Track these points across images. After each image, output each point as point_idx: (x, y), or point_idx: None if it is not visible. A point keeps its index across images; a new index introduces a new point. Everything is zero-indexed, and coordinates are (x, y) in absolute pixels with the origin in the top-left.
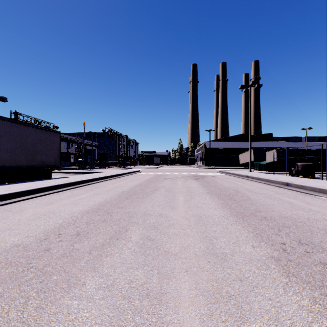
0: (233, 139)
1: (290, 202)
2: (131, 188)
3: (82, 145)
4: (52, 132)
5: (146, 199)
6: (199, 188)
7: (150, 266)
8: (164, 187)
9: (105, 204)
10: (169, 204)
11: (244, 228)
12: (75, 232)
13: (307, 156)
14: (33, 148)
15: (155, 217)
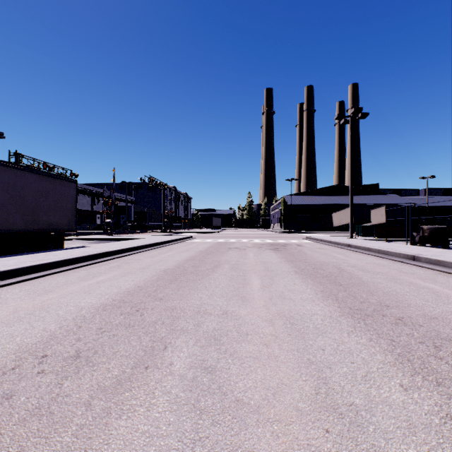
0: (324, 192)
1: (430, 289)
2: (179, 263)
3: (111, 201)
4: (64, 181)
5: (202, 282)
6: (280, 263)
7: (208, 447)
8: (229, 263)
9: (135, 293)
10: (238, 293)
11: (373, 341)
12: (73, 351)
13: (440, 216)
14: (35, 204)
15: (216, 318)
